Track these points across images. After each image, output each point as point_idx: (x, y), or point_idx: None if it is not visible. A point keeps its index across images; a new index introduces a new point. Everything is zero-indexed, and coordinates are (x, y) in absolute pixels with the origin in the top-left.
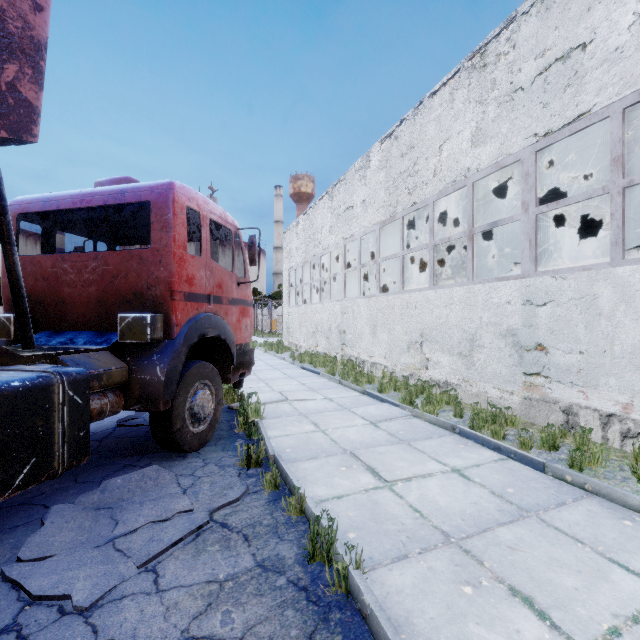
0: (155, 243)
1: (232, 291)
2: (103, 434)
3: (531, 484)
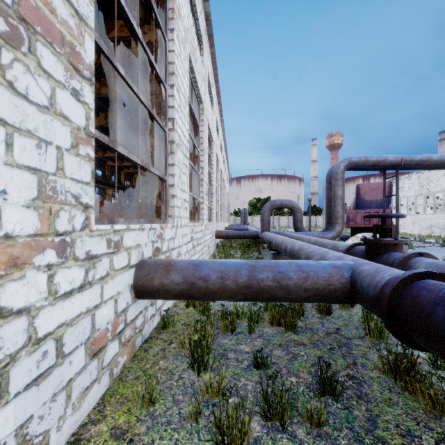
0: None
1: None
2: None
3: None
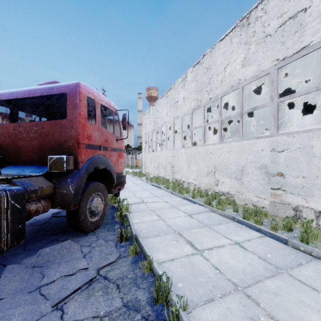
0: (69, 116)
1: (113, 144)
2: (43, 221)
3: (280, 252)
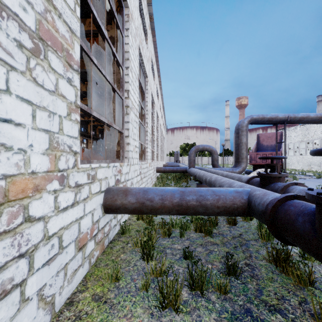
0: None
1: None
2: None
3: None
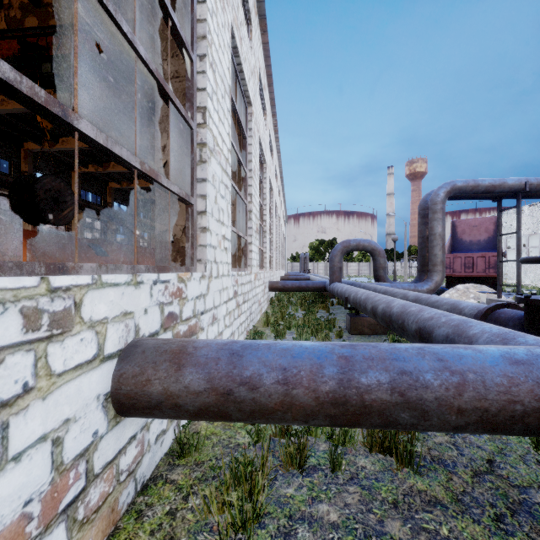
0: None
1: None
2: None
3: None
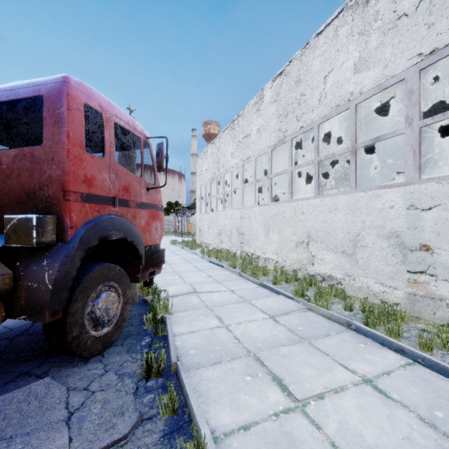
0: (47, 139)
1: (141, 195)
2: (18, 331)
3: None
